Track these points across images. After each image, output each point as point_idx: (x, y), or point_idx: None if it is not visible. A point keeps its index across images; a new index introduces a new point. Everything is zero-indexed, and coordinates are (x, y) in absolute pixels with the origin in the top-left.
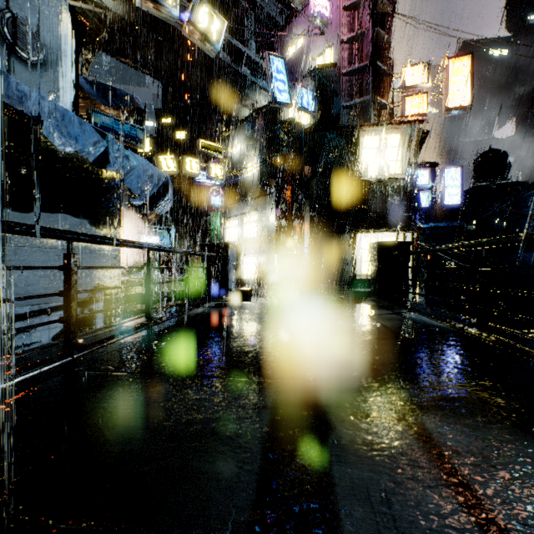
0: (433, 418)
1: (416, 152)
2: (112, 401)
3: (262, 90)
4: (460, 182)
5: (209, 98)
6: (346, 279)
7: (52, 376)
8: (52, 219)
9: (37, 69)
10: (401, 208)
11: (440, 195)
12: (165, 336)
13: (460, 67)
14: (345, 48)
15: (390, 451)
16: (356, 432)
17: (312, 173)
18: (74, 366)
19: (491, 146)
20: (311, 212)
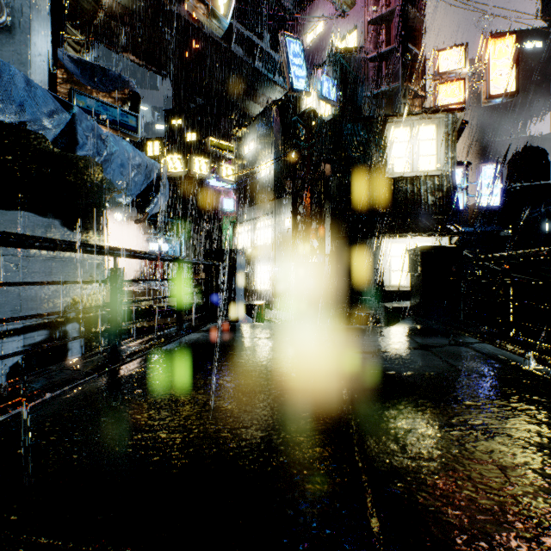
0: None
1: (454, 145)
2: None
3: (277, 86)
4: (500, 181)
5: (221, 96)
6: (373, 291)
7: None
8: (7, 218)
9: None
10: (436, 209)
11: (477, 196)
12: (120, 394)
13: (502, 48)
14: (371, 30)
15: None
16: None
17: (333, 172)
18: None
19: (526, 145)
20: (332, 215)
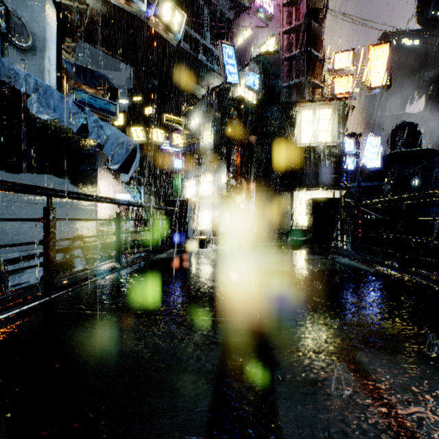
0: (367, 355)
1: (344, 124)
2: (80, 338)
3: (216, 73)
4: (380, 149)
5: (172, 80)
6: (285, 230)
7: (31, 314)
8: (38, 179)
9: (27, 54)
10: (331, 170)
11: (364, 160)
12: (132, 278)
13: (380, 53)
14: (285, 38)
15: (330, 388)
16: (299, 369)
17: (257, 142)
18: (51, 305)
19: (405, 119)
20: (256, 174)
